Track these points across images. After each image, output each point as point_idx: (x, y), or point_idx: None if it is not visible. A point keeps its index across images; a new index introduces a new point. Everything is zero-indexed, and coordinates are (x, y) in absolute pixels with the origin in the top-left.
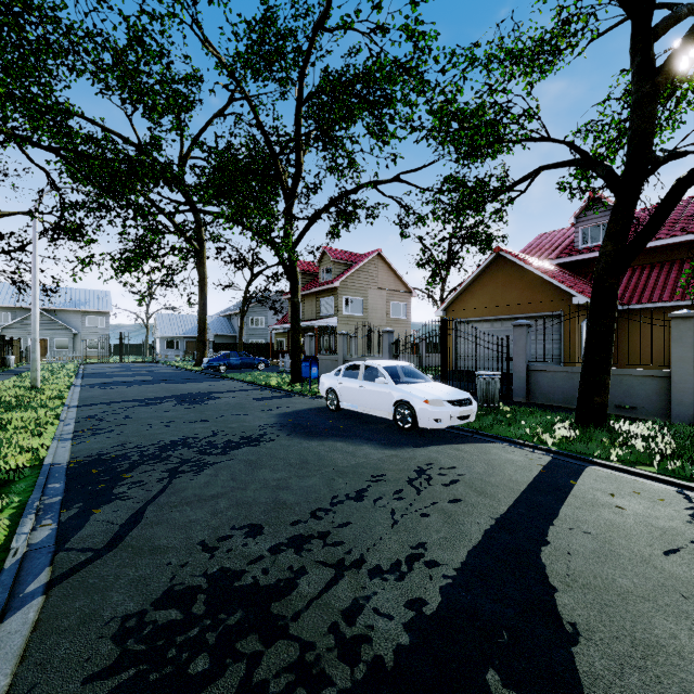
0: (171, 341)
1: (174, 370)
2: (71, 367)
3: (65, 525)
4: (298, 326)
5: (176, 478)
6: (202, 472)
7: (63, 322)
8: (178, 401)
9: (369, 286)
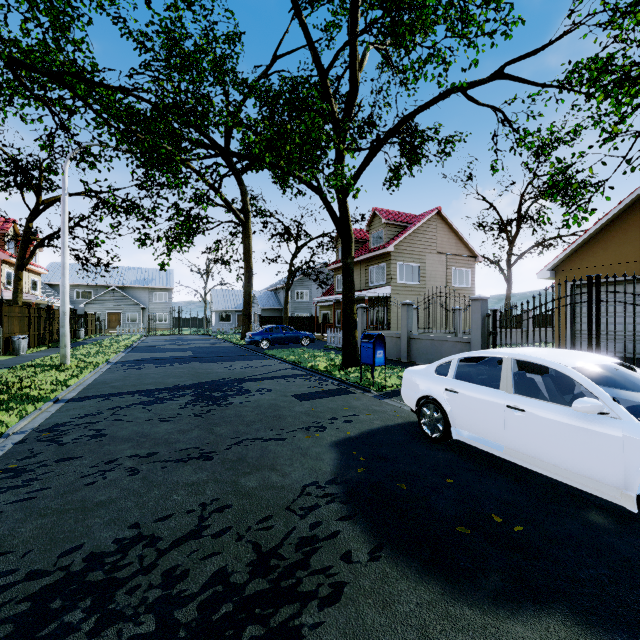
0: (224, 314)
1: (219, 344)
2: (132, 339)
3: None
4: (352, 295)
5: None
6: None
7: (134, 298)
8: (193, 397)
9: (426, 251)
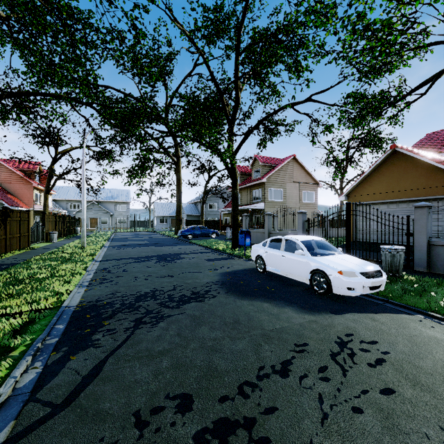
0: (163, 218)
1: (162, 237)
2: (107, 234)
3: (47, 369)
4: (237, 209)
5: (138, 329)
6: (157, 324)
7: (105, 208)
8: (158, 260)
9: (286, 181)
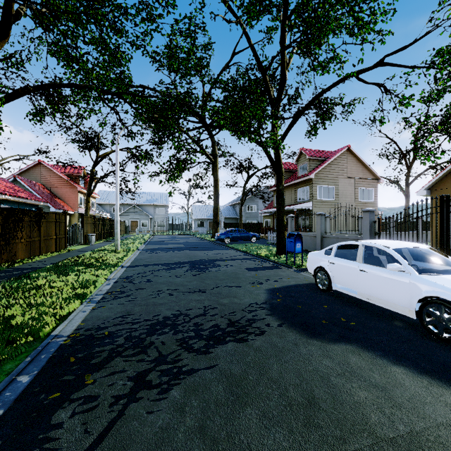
0: (200, 221)
1: (198, 240)
2: (146, 237)
3: None
4: (282, 209)
5: (133, 402)
6: (168, 392)
7: (145, 211)
8: (190, 267)
9: (339, 176)
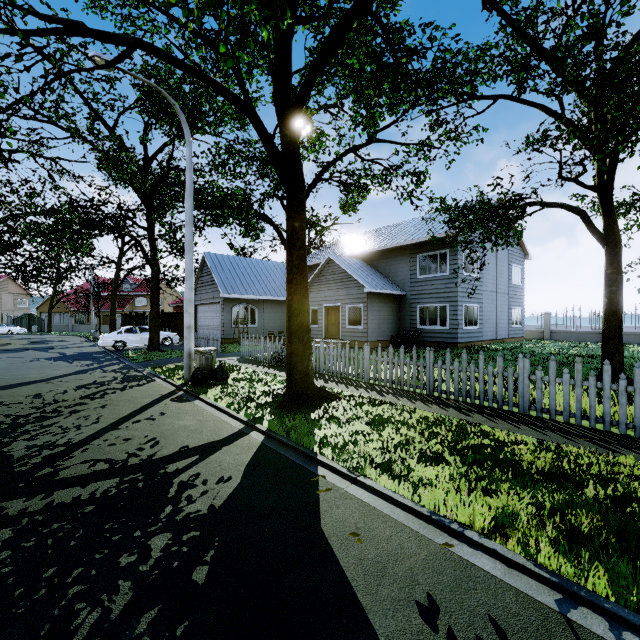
0: None
1: None
2: None
3: None
4: None
5: None
6: None
7: None
8: None
9: (3, 292)
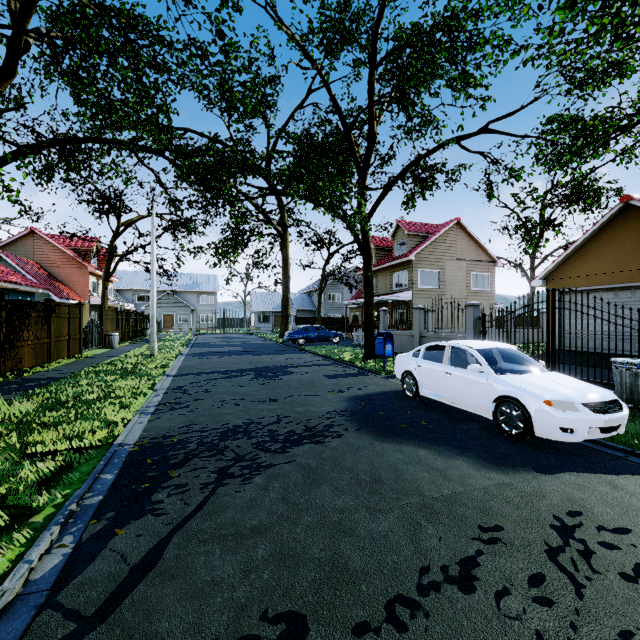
0: (263, 315)
1: (261, 341)
2: (187, 337)
3: (80, 550)
4: (371, 301)
5: (221, 486)
6: (251, 479)
7: (185, 301)
8: (255, 375)
9: (446, 258)
